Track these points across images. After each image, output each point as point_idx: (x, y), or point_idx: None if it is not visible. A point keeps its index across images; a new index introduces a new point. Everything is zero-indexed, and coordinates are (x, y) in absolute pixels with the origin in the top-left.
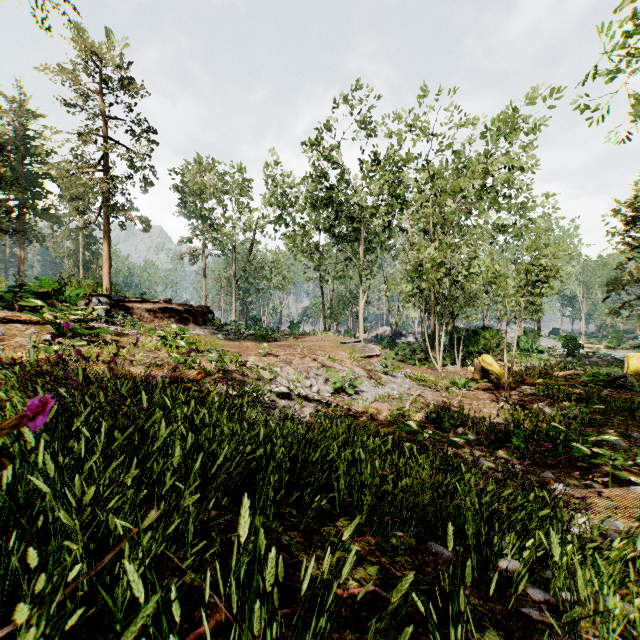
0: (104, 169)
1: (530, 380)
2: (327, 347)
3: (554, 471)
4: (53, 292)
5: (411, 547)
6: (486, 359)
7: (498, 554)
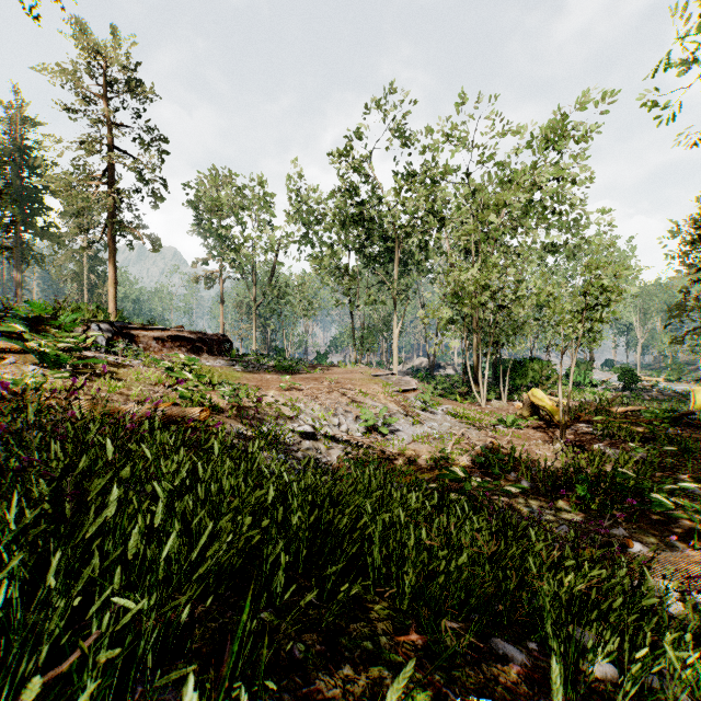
0: (109, 182)
1: (586, 417)
2: (358, 380)
3: (626, 526)
4: (46, 317)
5: (471, 648)
6: (536, 393)
7: (593, 663)
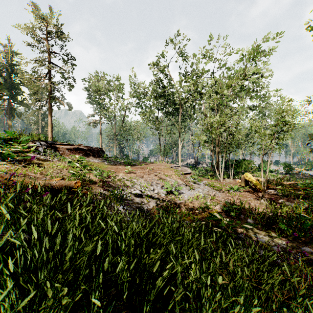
0: (49, 78)
1: (272, 186)
2: (162, 168)
3: (310, 246)
4: (14, 138)
5: None
6: (248, 175)
7: None
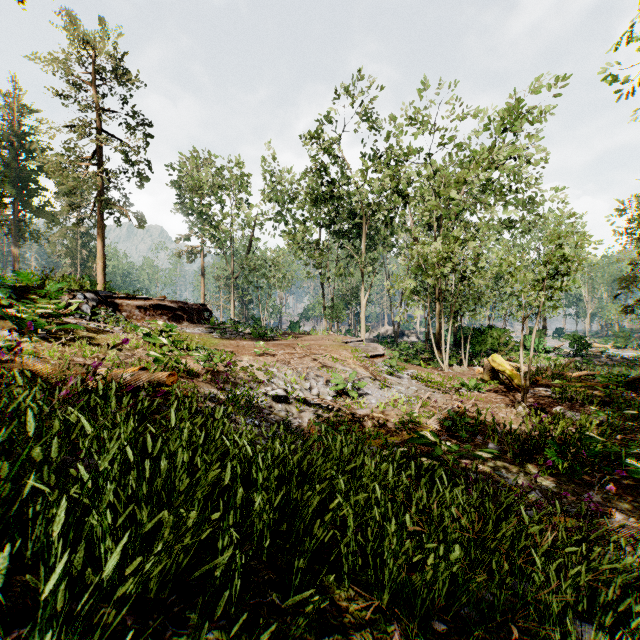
0: (98, 163)
1: (543, 381)
2: (328, 346)
3: (597, 491)
4: (33, 287)
5: None
6: (496, 359)
7: None
